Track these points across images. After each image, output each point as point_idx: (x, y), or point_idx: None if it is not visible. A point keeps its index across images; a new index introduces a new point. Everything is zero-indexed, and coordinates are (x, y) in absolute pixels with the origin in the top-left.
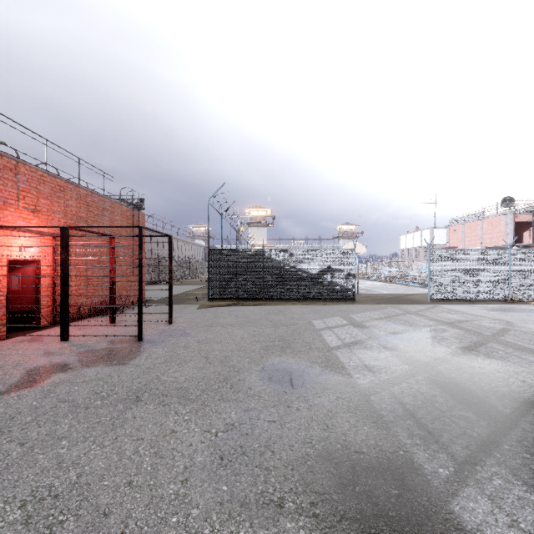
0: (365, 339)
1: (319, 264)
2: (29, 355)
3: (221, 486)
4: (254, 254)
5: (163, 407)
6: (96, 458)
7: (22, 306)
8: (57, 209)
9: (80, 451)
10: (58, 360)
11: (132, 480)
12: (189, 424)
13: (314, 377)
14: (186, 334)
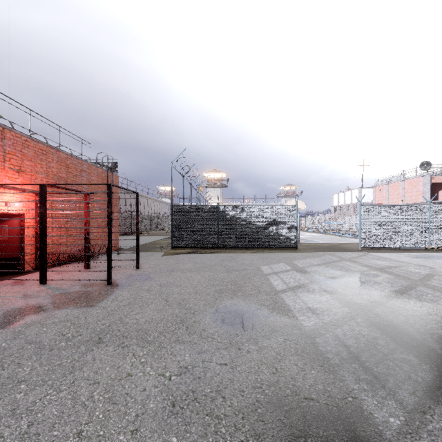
0: (307, 283)
1: (266, 218)
2: (9, 298)
3: (171, 437)
4: (211, 209)
5: (122, 349)
6: (50, 404)
7: (8, 254)
8: (40, 169)
9: (36, 396)
10: (34, 302)
11: (82, 429)
12: (145, 367)
13: (262, 319)
14: (150, 278)
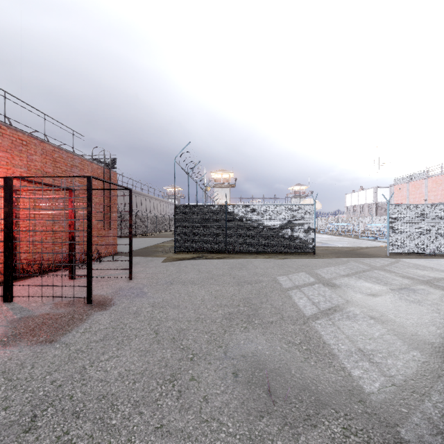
0: (342, 303)
1: (279, 219)
2: None
3: None
4: (218, 209)
5: None
6: None
7: None
8: (19, 162)
9: None
10: None
11: None
12: None
13: (296, 375)
14: (142, 293)
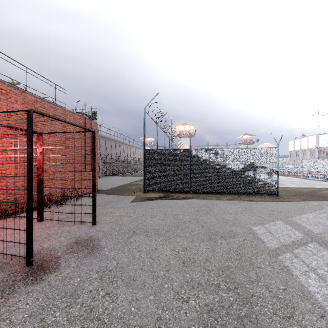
0: None
1: (242, 162)
2: None
3: None
4: (183, 152)
5: None
6: None
7: None
8: None
9: None
10: None
11: None
12: None
13: None
14: (97, 249)
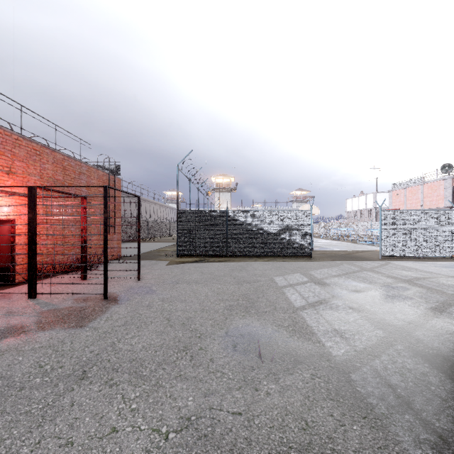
0: (328, 297)
1: (278, 224)
2: None
3: None
4: (219, 214)
5: (110, 388)
6: None
7: None
8: (33, 171)
9: None
10: (16, 321)
11: None
12: (136, 417)
13: (282, 345)
14: (152, 291)
